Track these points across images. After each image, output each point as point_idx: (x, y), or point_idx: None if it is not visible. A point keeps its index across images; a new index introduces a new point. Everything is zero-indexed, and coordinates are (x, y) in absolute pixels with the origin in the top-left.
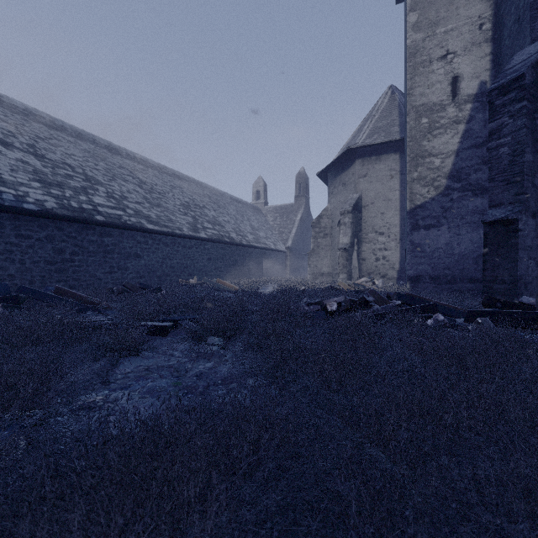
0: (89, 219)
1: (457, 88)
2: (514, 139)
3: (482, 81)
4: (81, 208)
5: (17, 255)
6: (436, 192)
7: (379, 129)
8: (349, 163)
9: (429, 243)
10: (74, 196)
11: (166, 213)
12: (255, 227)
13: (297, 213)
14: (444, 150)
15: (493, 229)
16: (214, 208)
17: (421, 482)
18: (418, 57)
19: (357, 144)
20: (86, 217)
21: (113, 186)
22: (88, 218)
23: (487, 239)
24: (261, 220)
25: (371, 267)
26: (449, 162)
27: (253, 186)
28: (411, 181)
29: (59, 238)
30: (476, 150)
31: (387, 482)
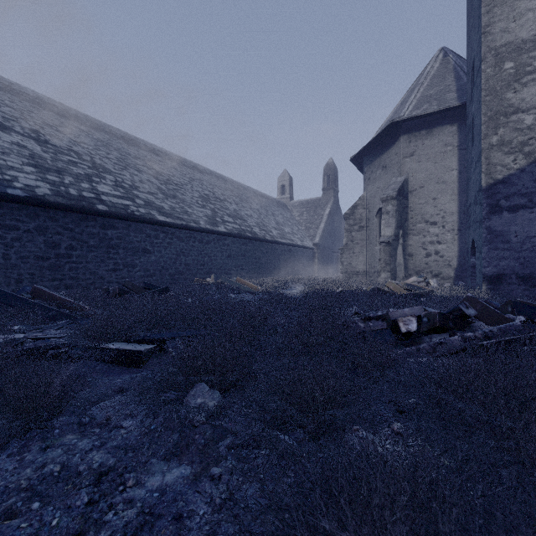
0: (88, 208)
1: None
2: None
3: None
4: (80, 196)
5: None
6: (527, 160)
7: (430, 97)
8: (391, 141)
9: (516, 230)
10: (74, 183)
11: (181, 205)
12: (280, 222)
13: (325, 208)
14: None
15: None
16: (236, 201)
17: None
18: None
19: (402, 117)
20: (84, 205)
21: (123, 175)
22: (87, 207)
23: None
24: (286, 215)
25: (419, 264)
26: None
27: (278, 180)
28: (488, 149)
29: (52, 229)
30: None
31: None
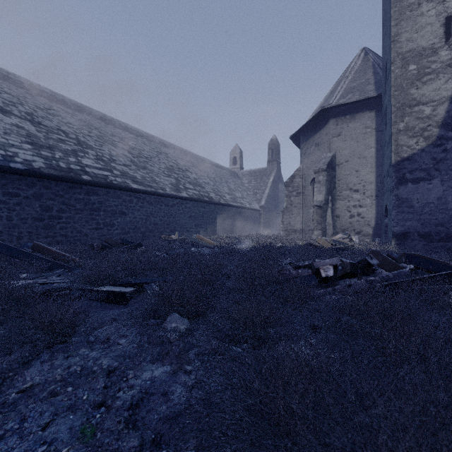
0: (75, 179)
1: (451, 28)
2: None
3: None
4: (68, 169)
5: (4, 212)
6: (426, 142)
7: (353, 88)
8: (322, 124)
9: (418, 197)
10: (63, 157)
11: (150, 175)
12: (232, 188)
13: (269, 176)
14: (435, 96)
15: None
16: (196, 171)
17: None
18: (404, 1)
19: (331, 104)
20: (72, 176)
21: (103, 150)
22: (74, 177)
23: None
24: (237, 182)
25: (345, 224)
26: (442, 110)
27: (230, 153)
28: (397, 133)
29: (46, 196)
30: None
31: None
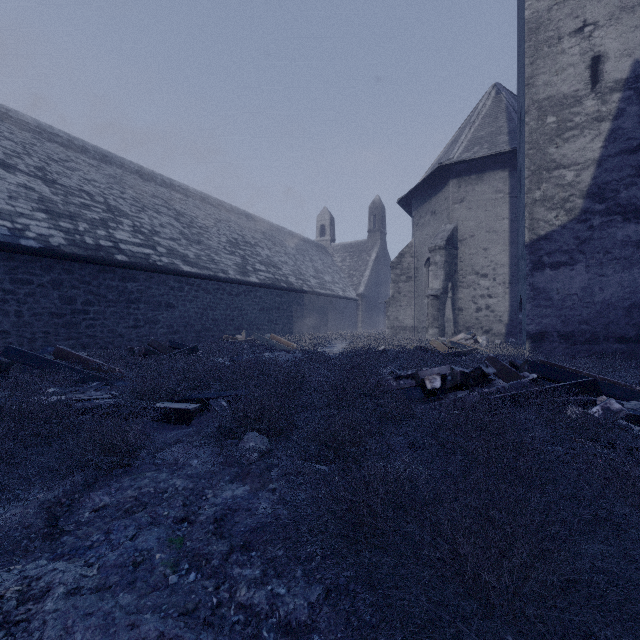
0: (107, 259)
1: (599, 72)
2: None
3: (637, 59)
4: (97, 246)
5: (12, 306)
6: (568, 216)
7: (481, 139)
8: (440, 185)
9: (557, 287)
10: (90, 230)
11: (207, 252)
12: (319, 269)
13: (371, 252)
14: (579, 158)
15: None
16: (269, 245)
17: None
18: (541, 33)
19: (452, 159)
20: (103, 256)
21: (141, 218)
22: (106, 257)
23: None
24: (326, 261)
25: (470, 320)
26: (587, 175)
27: (317, 219)
28: (532, 204)
29: (68, 283)
30: (627, 157)
31: None
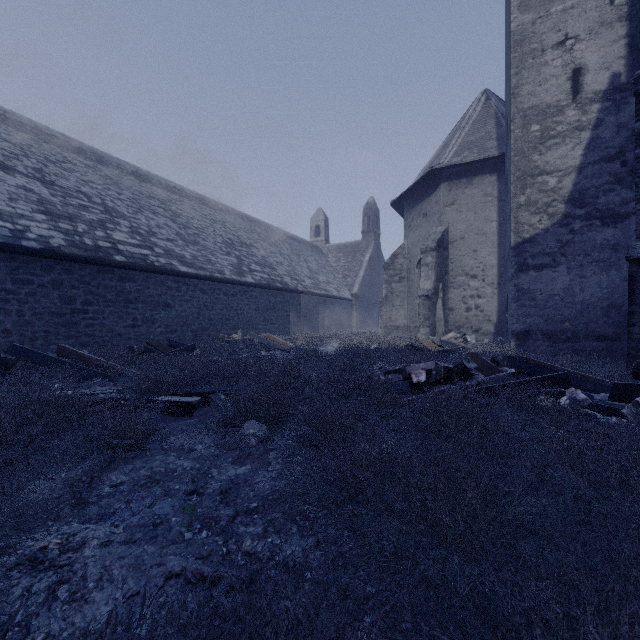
0: (106, 260)
1: (580, 84)
2: None
3: (615, 72)
4: (96, 246)
5: (14, 306)
6: (551, 221)
7: (470, 144)
8: (431, 188)
9: (541, 288)
10: (88, 231)
11: (203, 253)
12: (313, 269)
13: (365, 253)
14: (561, 165)
15: None
16: (264, 246)
17: None
18: (526, 45)
19: (442, 163)
20: (102, 257)
21: (138, 219)
22: (105, 258)
23: (635, 282)
24: (321, 261)
25: (460, 319)
26: (568, 182)
27: (311, 220)
28: (517, 208)
29: (68, 283)
30: (606, 165)
31: None
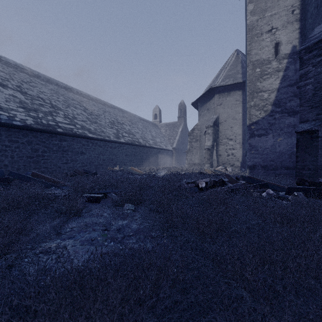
0: (53, 131)
1: (278, 50)
2: (316, 80)
3: (294, 45)
4: (48, 124)
5: (9, 153)
6: (265, 113)
7: (229, 75)
8: (211, 97)
9: (260, 145)
10: (44, 117)
11: (100, 127)
12: (153, 135)
13: (179, 127)
14: (270, 88)
15: (302, 136)
16: (129, 124)
17: (278, 319)
18: (254, 31)
19: (216, 85)
20: (51, 129)
21: (68, 111)
22: (53, 130)
23: (299, 142)
24: (157, 131)
25: (224, 160)
26: (273, 95)
27: (152, 111)
28: (249, 107)
29: (35, 142)
30: (290, 88)
31: (252, 318)
